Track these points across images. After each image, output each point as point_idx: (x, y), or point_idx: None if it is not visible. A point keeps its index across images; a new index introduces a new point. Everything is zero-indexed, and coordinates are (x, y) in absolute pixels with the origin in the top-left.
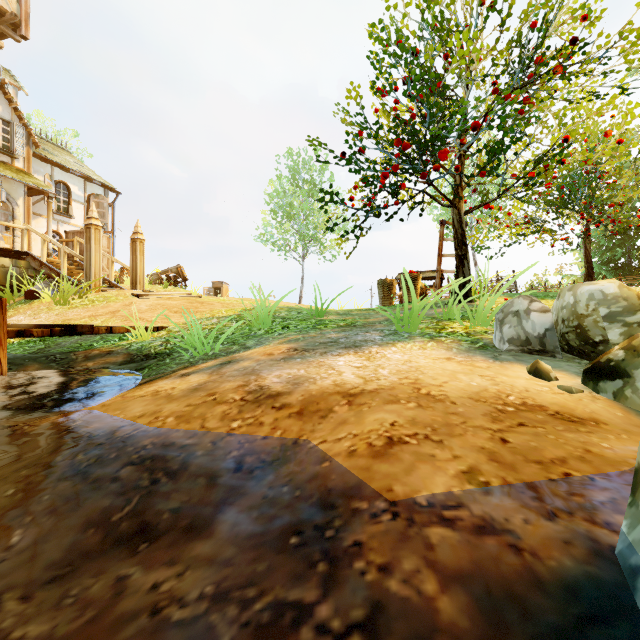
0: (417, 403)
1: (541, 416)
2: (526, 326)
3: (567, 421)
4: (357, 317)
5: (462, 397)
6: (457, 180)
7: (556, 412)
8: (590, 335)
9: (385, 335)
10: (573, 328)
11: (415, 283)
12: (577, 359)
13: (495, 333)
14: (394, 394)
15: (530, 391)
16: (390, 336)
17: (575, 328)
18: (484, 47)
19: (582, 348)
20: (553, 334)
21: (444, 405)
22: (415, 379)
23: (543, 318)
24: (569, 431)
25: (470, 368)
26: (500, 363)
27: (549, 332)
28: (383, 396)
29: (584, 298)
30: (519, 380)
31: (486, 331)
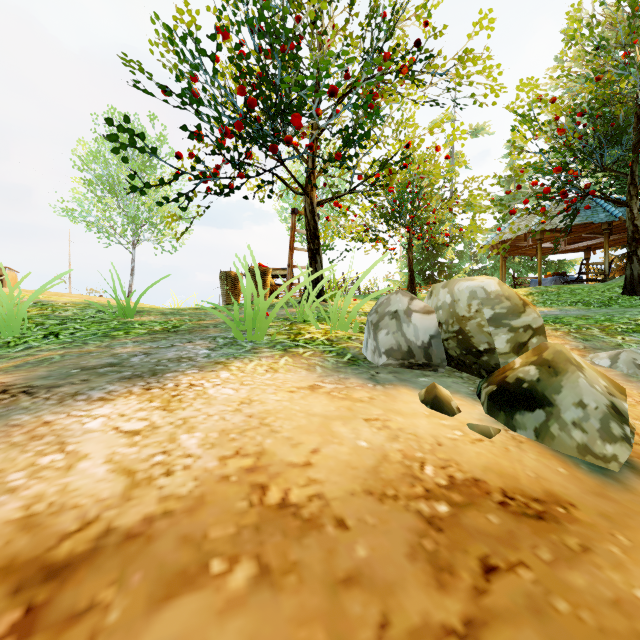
0: (257, 559)
1: (495, 516)
2: (408, 332)
3: (535, 519)
4: (187, 318)
5: (353, 494)
6: (310, 166)
7: (504, 493)
8: (474, 342)
9: (217, 347)
10: (454, 334)
11: (264, 278)
12: (456, 372)
13: (367, 341)
14: (197, 532)
15: (444, 444)
16: (224, 348)
17: (456, 334)
18: (336, 27)
19: (463, 358)
20: (439, 342)
21: (323, 543)
22: (257, 454)
23: (427, 321)
24: (565, 561)
25: (348, 405)
26: (383, 388)
27: (435, 340)
28: (160, 556)
29: (464, 296)
30: (419, 420)
31: (350, 337)
